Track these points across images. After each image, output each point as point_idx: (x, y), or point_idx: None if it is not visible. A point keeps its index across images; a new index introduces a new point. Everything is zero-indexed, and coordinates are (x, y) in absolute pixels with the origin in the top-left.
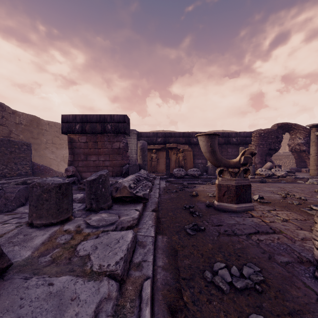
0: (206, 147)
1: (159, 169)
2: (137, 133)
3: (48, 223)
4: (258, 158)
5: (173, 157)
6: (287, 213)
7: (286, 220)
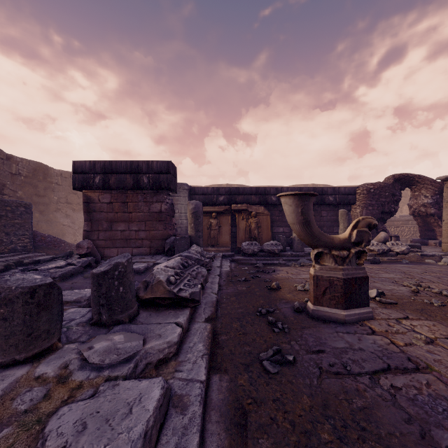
0: (295, 215)
1: (222, 241)
2: (189, 188)
3: (8, 362)
4: None
5: (242, 223)
6: (429, 324)
7: (431, 341)
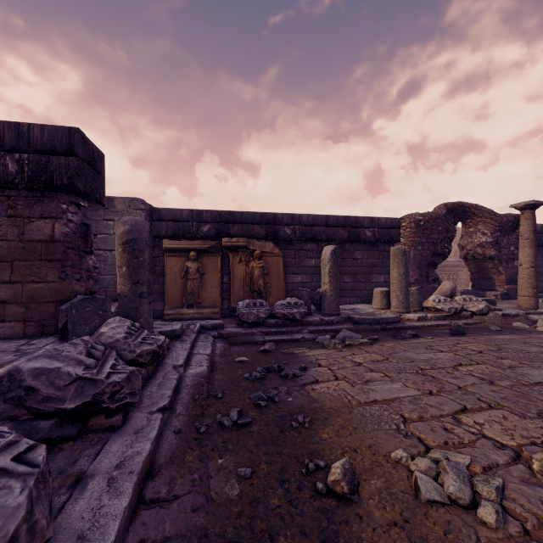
0: None
1: (206, 297)
2: (149, 209)
3: None
4: (413, 272)
5: (239, 269)
6: None
7: None
